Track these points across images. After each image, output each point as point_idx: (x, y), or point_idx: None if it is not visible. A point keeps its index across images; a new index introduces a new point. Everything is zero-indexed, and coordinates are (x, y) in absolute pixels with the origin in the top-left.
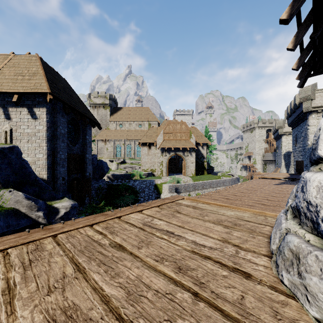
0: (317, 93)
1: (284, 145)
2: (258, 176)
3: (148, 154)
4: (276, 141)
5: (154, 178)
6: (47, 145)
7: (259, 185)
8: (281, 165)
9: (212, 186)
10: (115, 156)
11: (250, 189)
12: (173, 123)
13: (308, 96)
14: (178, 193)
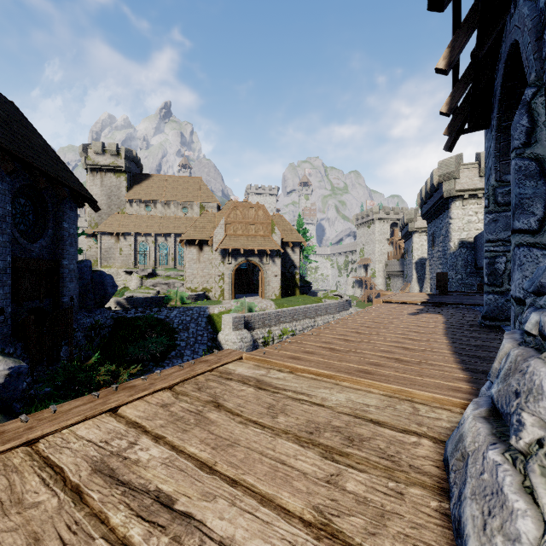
0: (462, 169)
1: (416, 248)
2: (382, 300)
3: (198, 260)
4: (404, 242)
5: (208, 304)
6: None
7: (386, 316)
8: (412, 279)
9: (308, 315)
10: (138, 263)
11: (371, 324)
12: (242, 207)
13: (450, 173)
14: (250, 329)
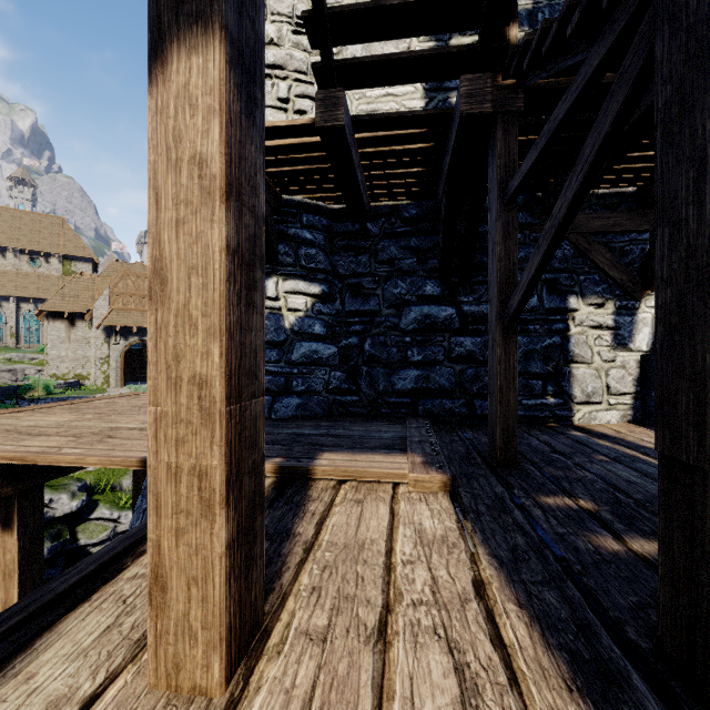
0: None
1: None
2: None
3: (68, 338)
4: None
5: (88, 393)
6: None
7: None
8: None
9: None
10: None
11: None
12: (136, 276)
13: None
14: None
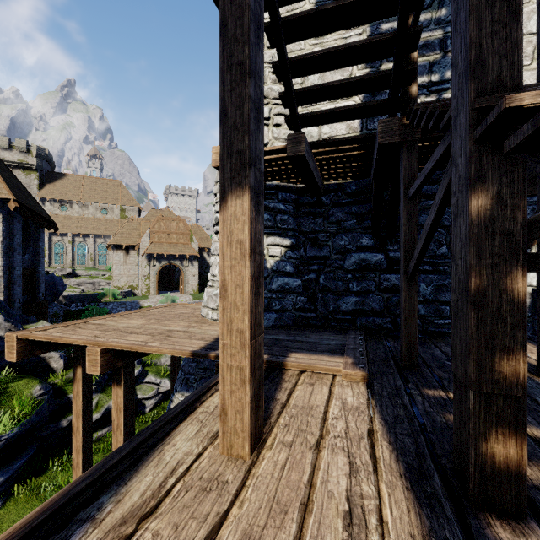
0: None
1: None
2: None
3: (125, 262)
4: None
5: (138, 299)
6: (3, 259)
7: None
8: None
9: None
10: (53, 262)
11: None
12: (166, 220)
13: None
14: None
